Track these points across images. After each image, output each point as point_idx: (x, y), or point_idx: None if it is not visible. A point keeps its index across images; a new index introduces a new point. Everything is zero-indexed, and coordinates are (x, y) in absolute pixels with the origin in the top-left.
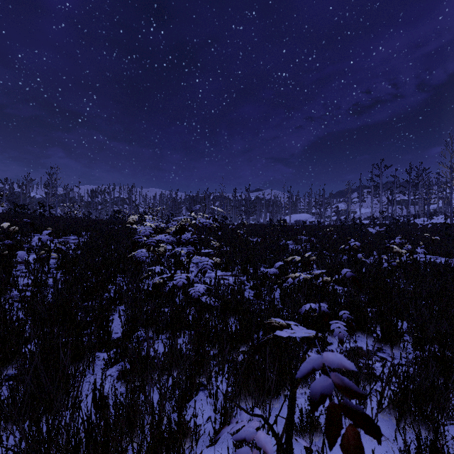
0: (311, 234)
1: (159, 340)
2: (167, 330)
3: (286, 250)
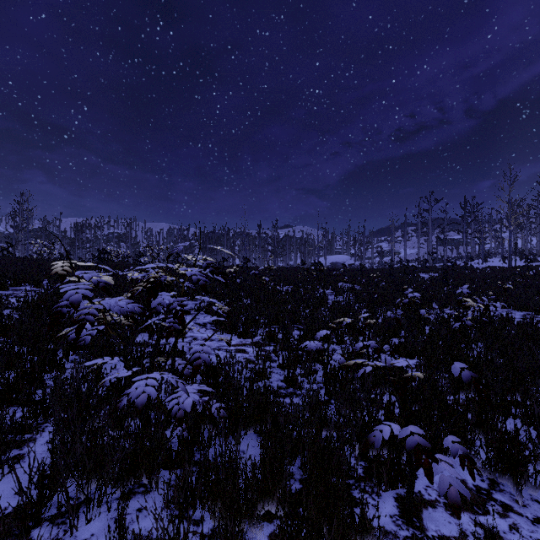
0: (354, 280)
1: (103, 506)
2: (121, 484)
3: (326, 302)
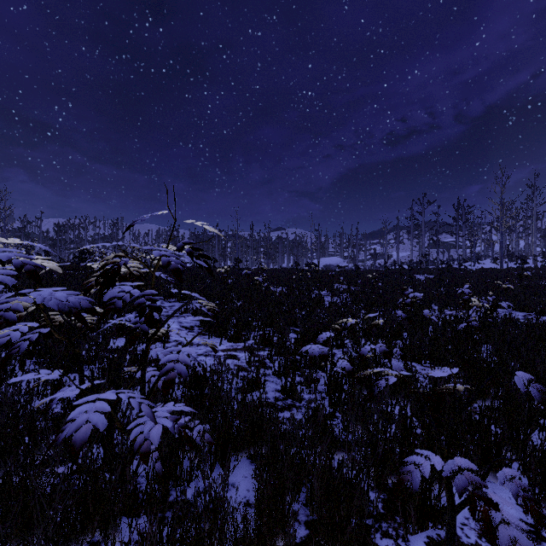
0: (350, 282)
1: None
2: None
3: (322, 303)
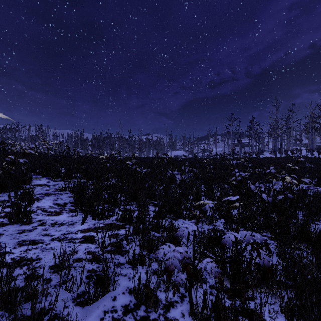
0: (191, 165)
1: None
2: None
3: (174, 180)
